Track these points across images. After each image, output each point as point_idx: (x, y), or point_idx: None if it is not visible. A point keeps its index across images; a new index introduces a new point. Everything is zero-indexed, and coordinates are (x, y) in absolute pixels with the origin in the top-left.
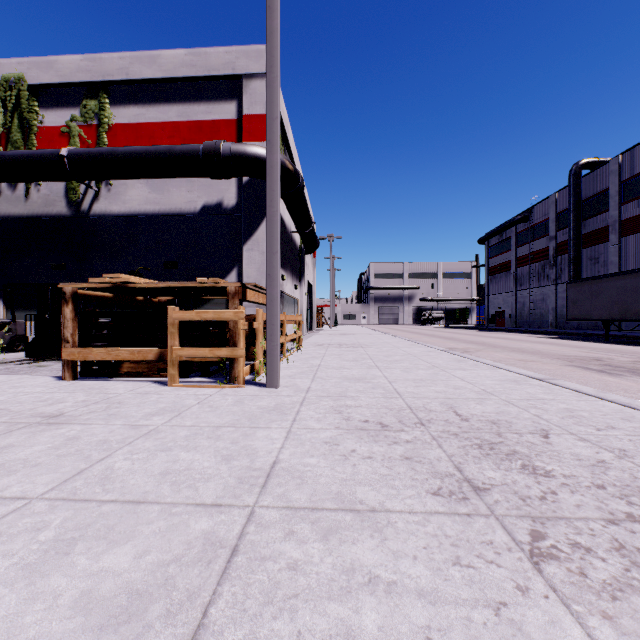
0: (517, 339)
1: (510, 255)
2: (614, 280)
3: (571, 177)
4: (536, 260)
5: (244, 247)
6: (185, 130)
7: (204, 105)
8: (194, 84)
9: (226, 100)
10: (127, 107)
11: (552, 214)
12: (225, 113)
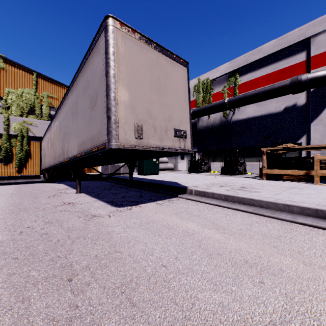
0: None
1: None
2: None
3: None
4: None
5: (311, 124)
6: (274, 75)
7: (285, 60)
8: (279, 53)
9: (298, 53)
10: (246, 75)
11: None
12: (298, 59)
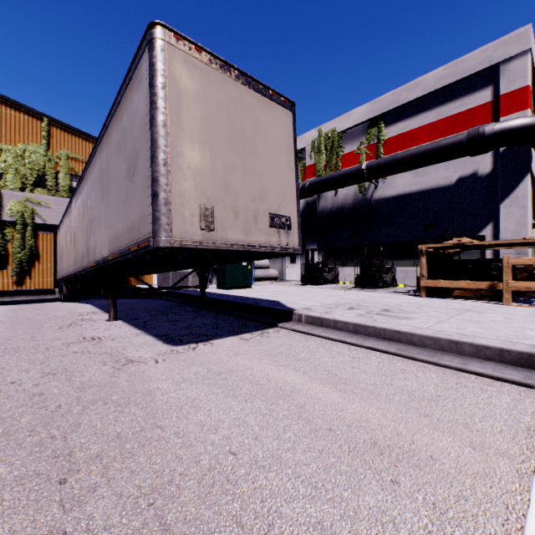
0: None
1: None
2: None
3: None
4: None
5: (501, 205)
6: (441, 125)
7: (458, 101)
8: (449, 88)
9: (480, 89)
10: (396, 124)
11: None
12: (479, 100)
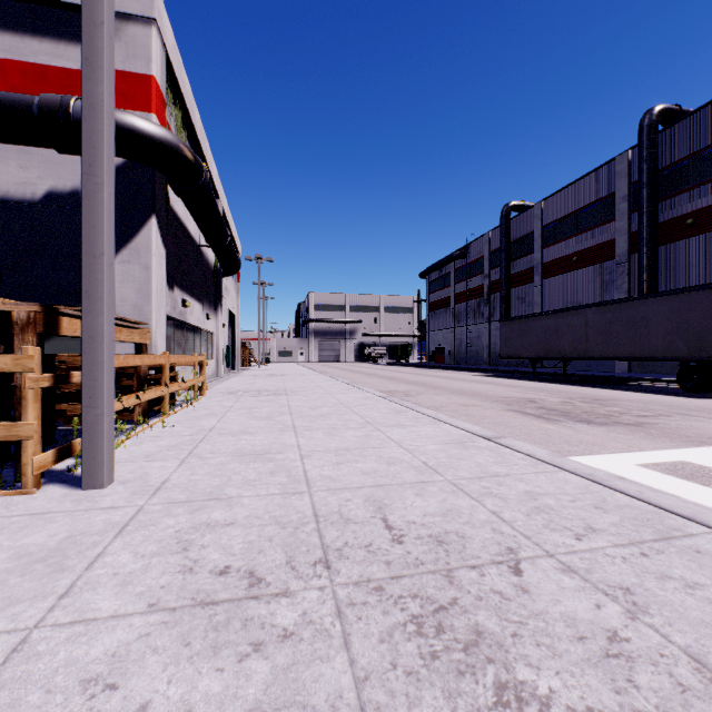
0: (456, 378)
1: (449, 291)
2: (540, 319)
3: (503, 217)
4: (472, 297)
5: (116, 257)
6: (15, 74)
7: (50, 43)
8: (32, 8)
9: None
10: None
11: (486, 252)
12: None
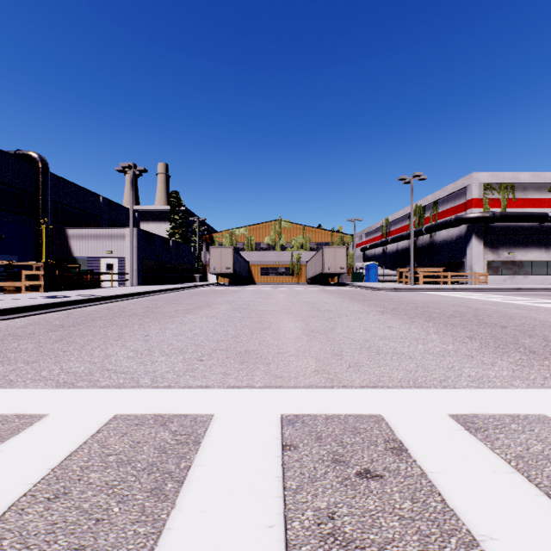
0: None
1: None
2: None
3: None
4: None
5: (466, 248)
6: (454, 209)
7: (458, 199)
8: (456, 193)
9: (463, 195)
10: (441, 206)
11: None
12: (463, 200)
